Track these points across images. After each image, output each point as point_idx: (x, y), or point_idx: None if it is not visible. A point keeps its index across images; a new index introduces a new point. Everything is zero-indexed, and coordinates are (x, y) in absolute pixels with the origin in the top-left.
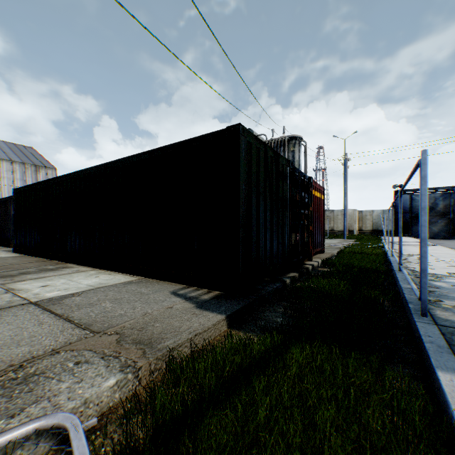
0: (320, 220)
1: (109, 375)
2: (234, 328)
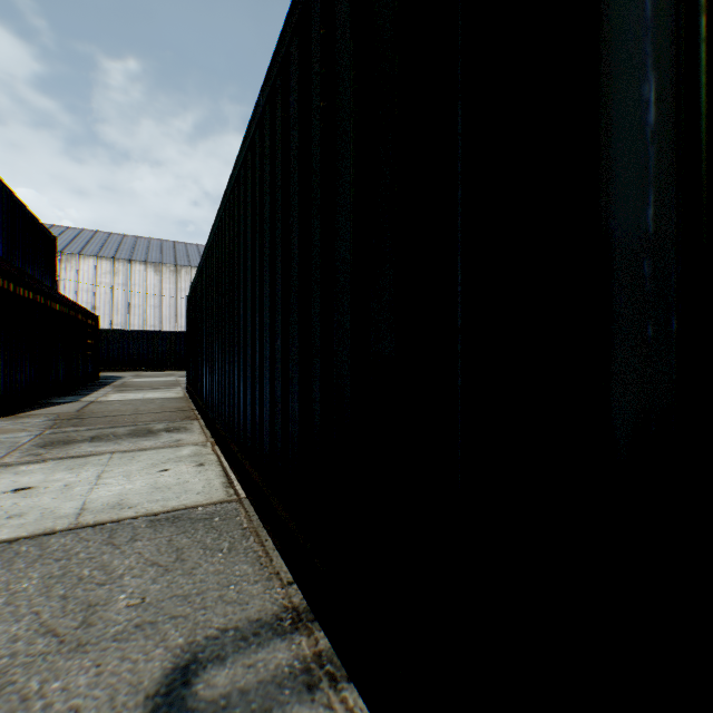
0: None
1: None
2: None
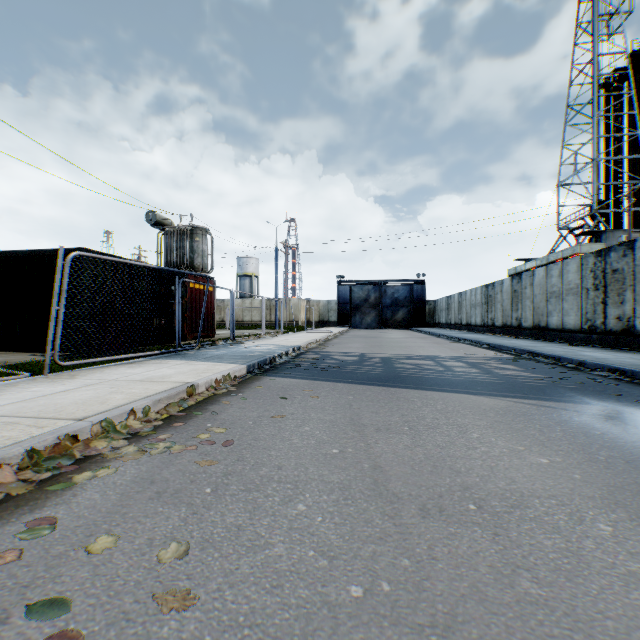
0: (206, 308)
1: None
2: None
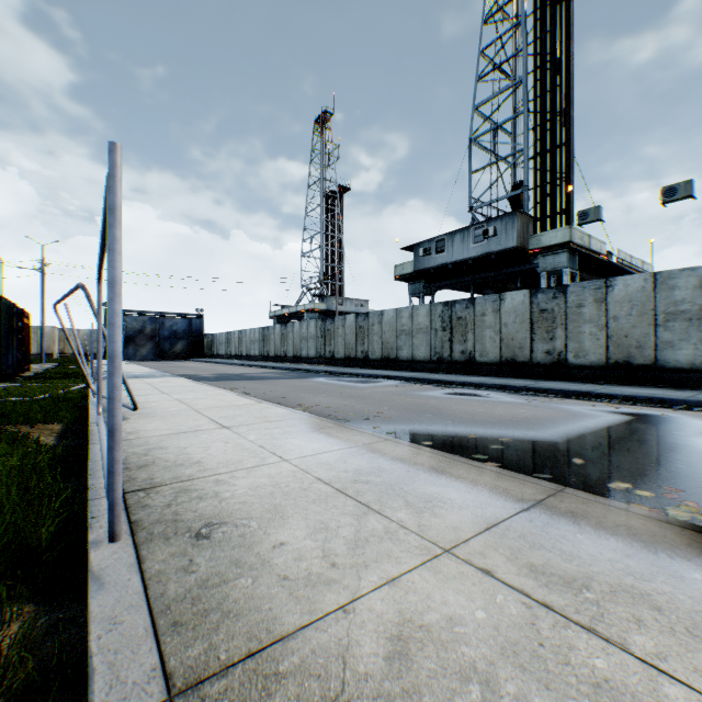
0: (30, 342)
1: None
2: None
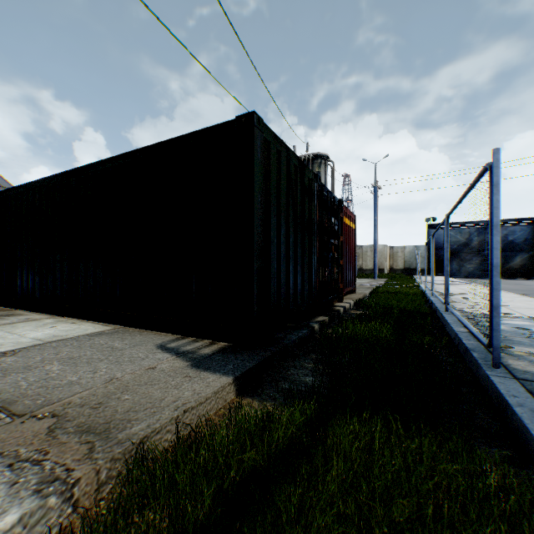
0: (351, 253)
1: (9, 503)
2: (245, 395)
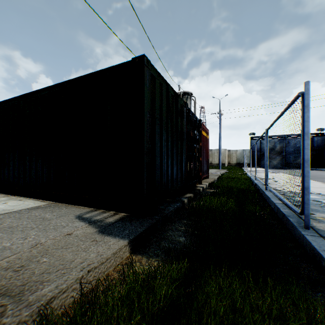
0: (206, 153)
1: None
2: (137, 253)
